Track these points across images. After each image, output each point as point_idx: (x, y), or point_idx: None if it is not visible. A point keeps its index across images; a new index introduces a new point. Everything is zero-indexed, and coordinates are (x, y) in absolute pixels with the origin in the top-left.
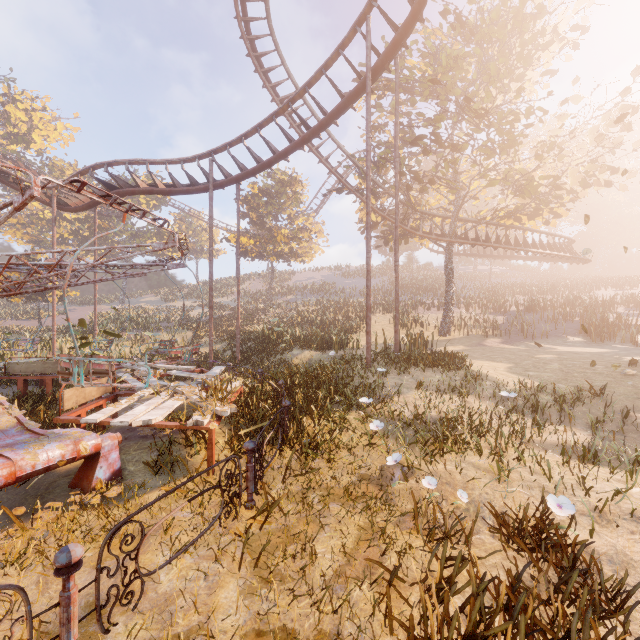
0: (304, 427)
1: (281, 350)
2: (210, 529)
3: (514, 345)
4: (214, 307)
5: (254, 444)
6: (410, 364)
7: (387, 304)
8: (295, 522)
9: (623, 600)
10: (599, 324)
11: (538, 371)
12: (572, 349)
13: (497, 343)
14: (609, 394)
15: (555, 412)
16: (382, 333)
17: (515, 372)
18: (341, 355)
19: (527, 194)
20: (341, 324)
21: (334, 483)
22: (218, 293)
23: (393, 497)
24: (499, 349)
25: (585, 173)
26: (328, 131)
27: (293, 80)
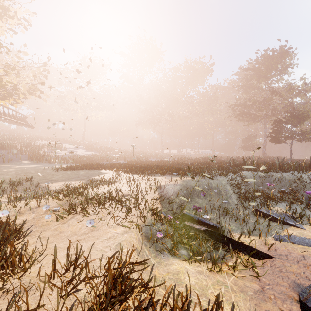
0: None
1: None
2: None
3: None
4: None
5: None
6: None
7: None
8: None
9: (21, 227)
10: (37, 155)
11: (3, 176)
12: (24, 166)
13: None
14: (34, 179)
15: (10, 190)
16: None
17: None
18: None
19: None
20: None
21: None
22: None
23: None
24: None
25: (30, 88)
26: None
27: None
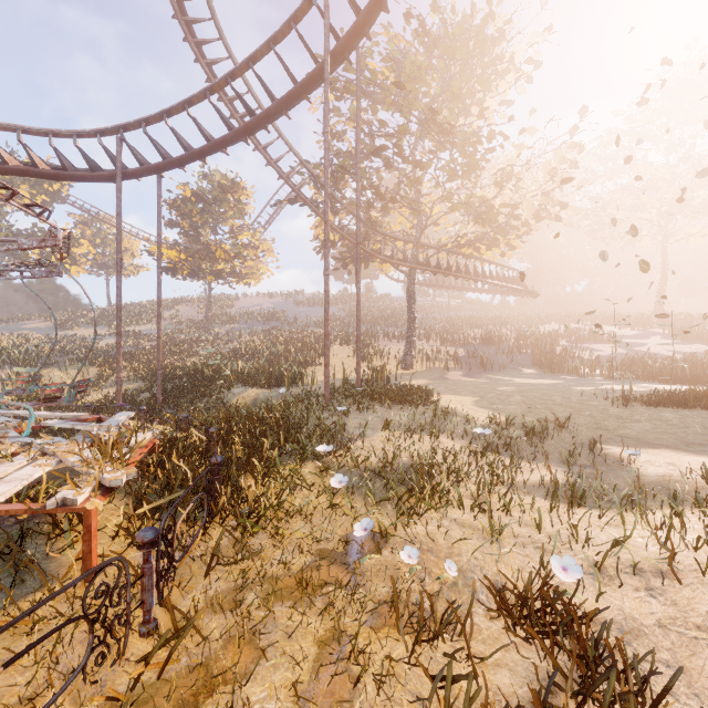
0: (241, 491)
1: (218, 388)
2: (67, 690)
3: (475, 378)
4: (131, 336)
5: (155, 532)
6: (374, 401)
7: (346, 335)
8: (220, 648)
9: (660, 696)
10: (549, 356)
11: (504, 404)
12: (528, 381)
13: (459, 376)
14: (572, 425)
15: (527, 448)
16: (340, 367)
17: (482, 406)
18: (294, 393)
19: (487, 222)
20: (294, 357)
21: (283, 568)
22: (138, 319)
23: (363, 578)
24: (462, 382)
25: (538, 206)
26: (278, 129)
27: (235, 60)
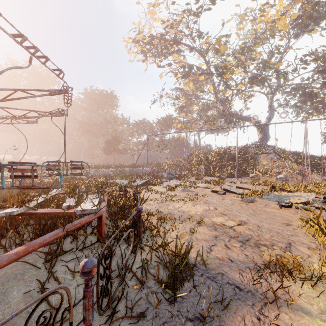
0: None
1: None
2: None
3: None
4: None
5: None
6: None
7: None
8: None
9: None
10: None
11: None
12: None
13: None
14: None
15: None
16: None
17: None
18: None
19: None
20: None
21: None
22: None
23: None
24: None
25: None
26: None
27: None
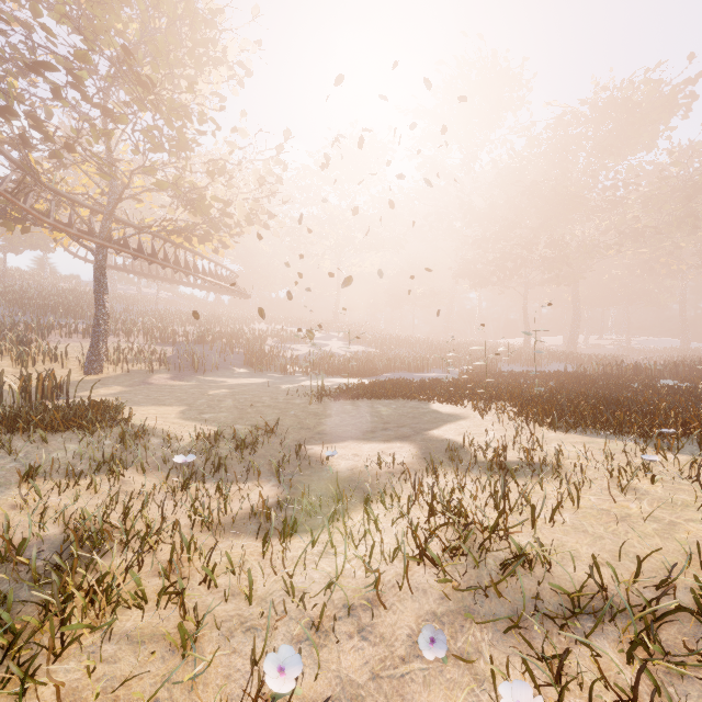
0: None
1: None
2: None
3: (185, 381)
4: None
5: None
6: (16, 431)
7: None
8: None
9: None
10: (259, 355)
11: (214, 412)
12: (240, 381)
13: (166, 379)
14: (281, 428)
15: (238, 464)
16: None
17: (190, 417)
18: None
19: (199, 212)
20: None
21: None
22: None
23: None
24: (169, 387)
25: (250, 210)
26: None
27: None
